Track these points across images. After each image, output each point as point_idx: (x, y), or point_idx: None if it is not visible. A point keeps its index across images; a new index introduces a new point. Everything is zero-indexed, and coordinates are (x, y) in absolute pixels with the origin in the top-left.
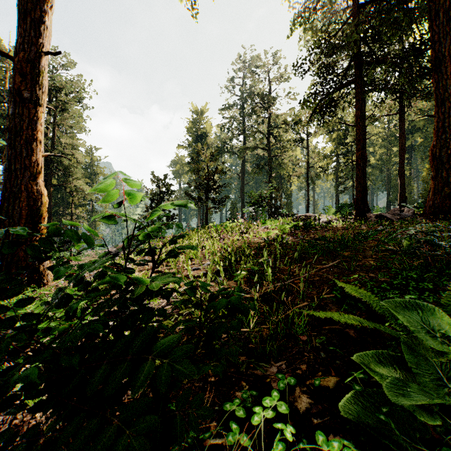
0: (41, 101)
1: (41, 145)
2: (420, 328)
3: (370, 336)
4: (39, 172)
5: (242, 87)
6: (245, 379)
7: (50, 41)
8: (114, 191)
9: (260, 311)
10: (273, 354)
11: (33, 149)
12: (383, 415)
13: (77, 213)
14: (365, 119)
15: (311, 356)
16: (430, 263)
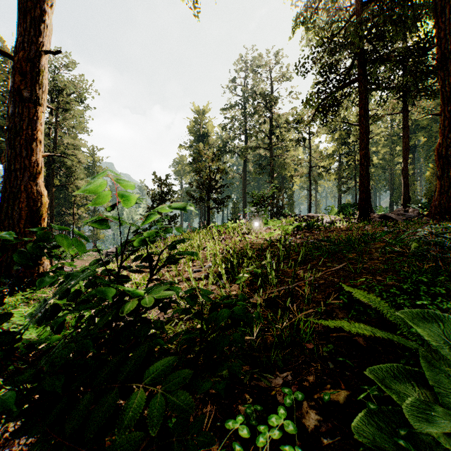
0: (41, 101)
1: (41, 145)
2: (443, 343)
3: (380, 345)
4: (39, 172)
5: (244, 87)
6: (249, 391)
7: (50, 40)
8: (102, 192)
9: (263, 316)
10: (277, 364)
11: (33, 149)
12: (402, 439)
13: (79, 213)
14: (368, 118)
15: (318, 367)
16: (441, 266)
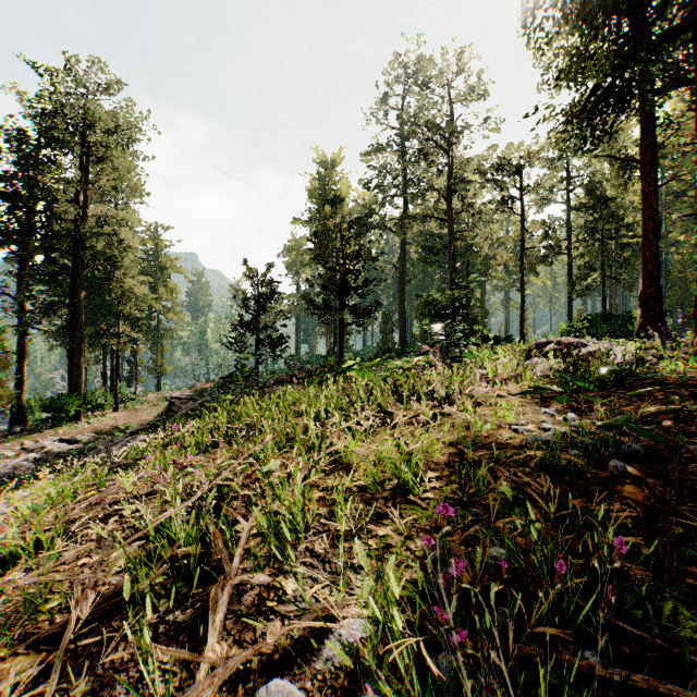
0: None
1: None
2: None
3: None
4: None
5: (402, 117)
6: None
7: None
8: None
9: None
10: None
11: None
12: None
13: (127, 332)
14: (656, 146)
15: None
16: None
